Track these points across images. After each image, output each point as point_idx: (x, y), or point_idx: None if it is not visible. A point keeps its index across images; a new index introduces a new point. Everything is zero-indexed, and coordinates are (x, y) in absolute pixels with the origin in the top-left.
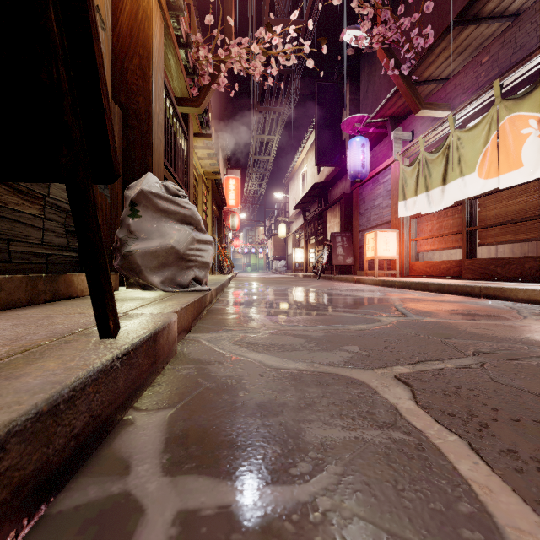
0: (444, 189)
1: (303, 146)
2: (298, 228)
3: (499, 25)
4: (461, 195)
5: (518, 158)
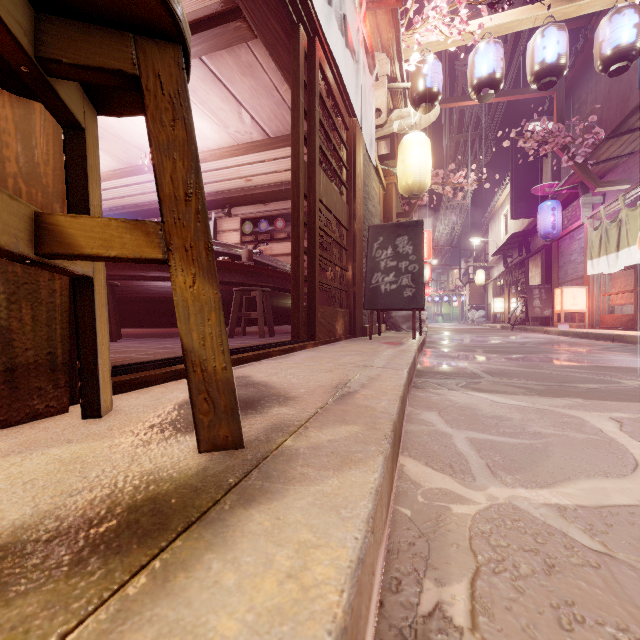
0: (618, 255)
1: (503, 187)
2: (498, 275)
3: None
4: (628, 262)
5: None
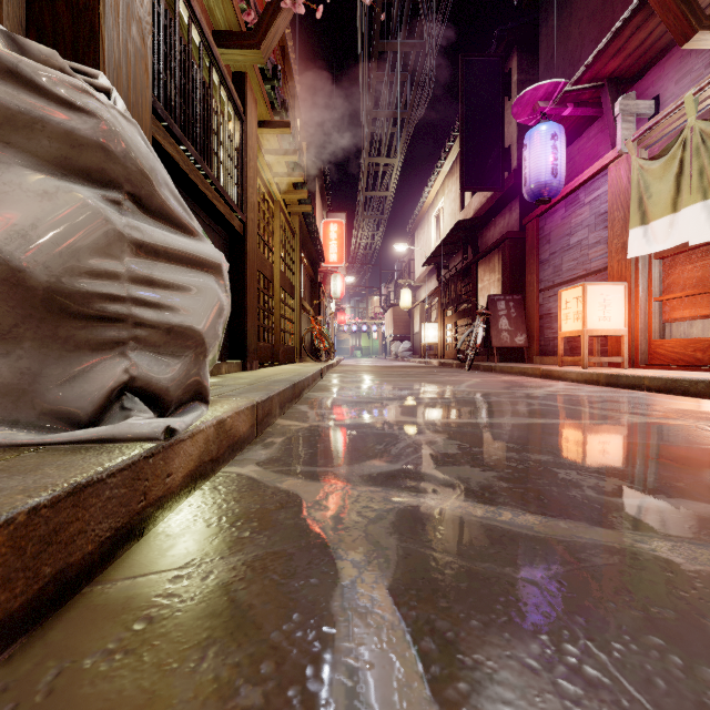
0: None
1: (437, 172)
2: (429, 293)
3: None
4: None
5: None
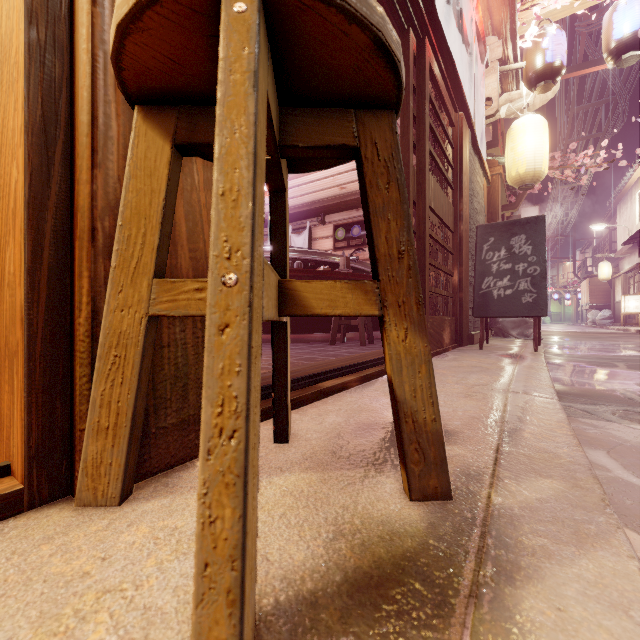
0: None
1: (639, 160)
2: (631, 267)
3: None
4: None
5: None
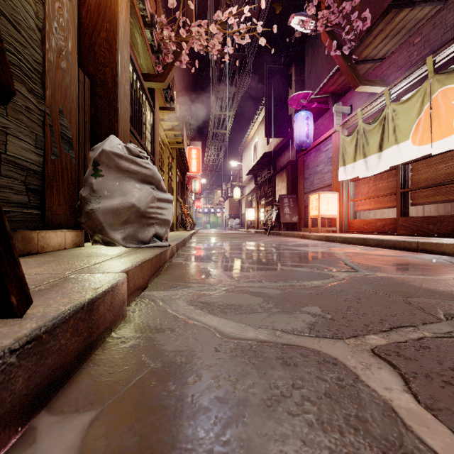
0: (380, 155)
1: (254, 121)
2: (250, 191)
3: (430, 9)
4: (396, 160)
5: (450, 126)
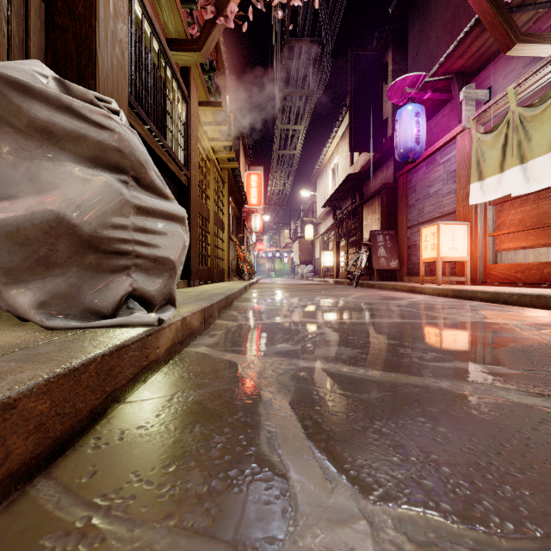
0: None
1: (333, 136)
2: (327, 228)
3: None
4: None
5: None
